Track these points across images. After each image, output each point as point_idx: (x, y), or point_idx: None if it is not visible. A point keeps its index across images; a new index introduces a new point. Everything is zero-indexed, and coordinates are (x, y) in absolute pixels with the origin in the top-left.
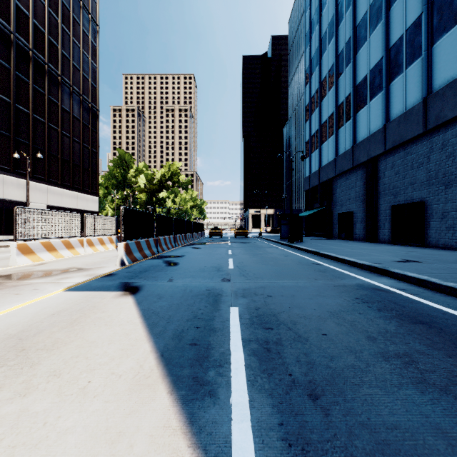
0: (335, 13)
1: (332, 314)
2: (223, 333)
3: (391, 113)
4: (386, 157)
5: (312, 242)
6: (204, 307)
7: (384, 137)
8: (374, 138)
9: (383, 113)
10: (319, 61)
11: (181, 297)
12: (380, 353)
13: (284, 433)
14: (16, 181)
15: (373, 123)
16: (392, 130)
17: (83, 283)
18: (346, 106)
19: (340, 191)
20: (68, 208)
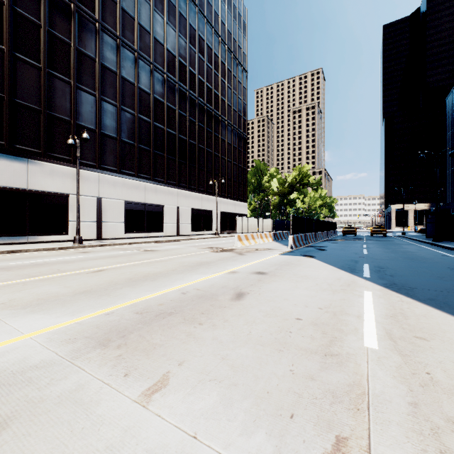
0: None
1: (421, 269)
2: (360, 267)
3: None
4: None
5: None
6: (350, 263)
7: None
8: None
9: None
10: None
11: (337, 260)
12: (430, 275)
13: (378, 277)
14: (206, 197)
15: None
16: None
17: (283, 253)
18: None
19: None
20: (230, 213)
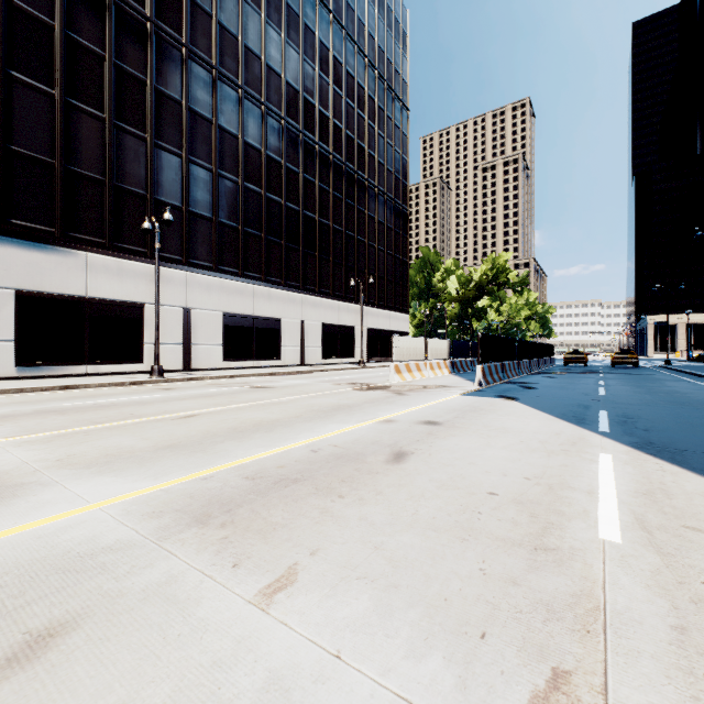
0: None
1: (697, 420)
2: (593, 416)
3: None
4: None
5: None
6: (576, 409)
7: None
8: None
9: None
10: None
11: (554, 404)
12: None
13: (623, 432)
14: (346, 306)
15: None
16: None
17: (467, 393)
18: None
19: None
20: (382, 330)
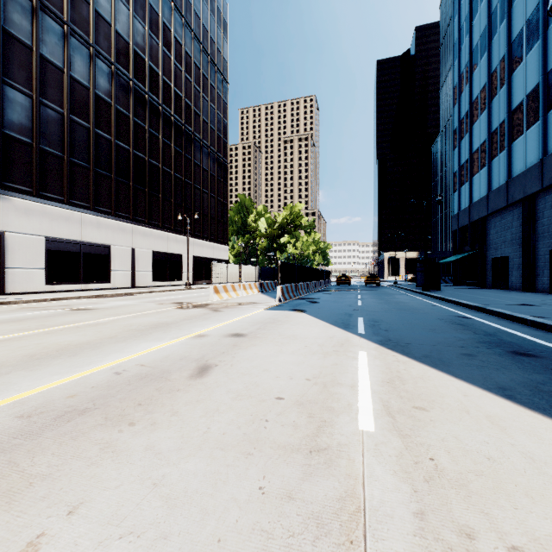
0: (487, 24)
1: (414, 321)
2: (354, 322)
3: (549, 145)
4: (545, 195)
5: (451, 291)
6: (344, 317)
7: (541, 173)
8: (530, 174)
9: (540, 145)
10: (469, 78)
11: (330, 314)
12: (423, 328)
13: (373, 332)
14: (175, 237)
15: (529, 156)
16: (549, 165)
17: (269, 308)
18: (500, 134)
19: (494, 232)
20: (207, 258)
